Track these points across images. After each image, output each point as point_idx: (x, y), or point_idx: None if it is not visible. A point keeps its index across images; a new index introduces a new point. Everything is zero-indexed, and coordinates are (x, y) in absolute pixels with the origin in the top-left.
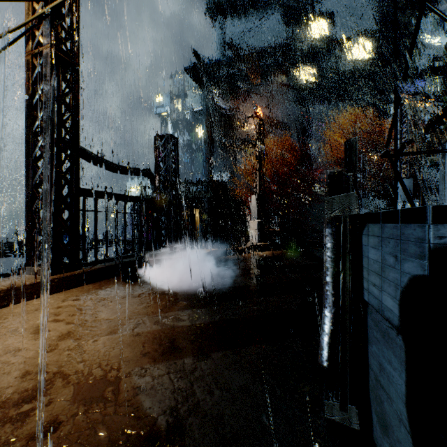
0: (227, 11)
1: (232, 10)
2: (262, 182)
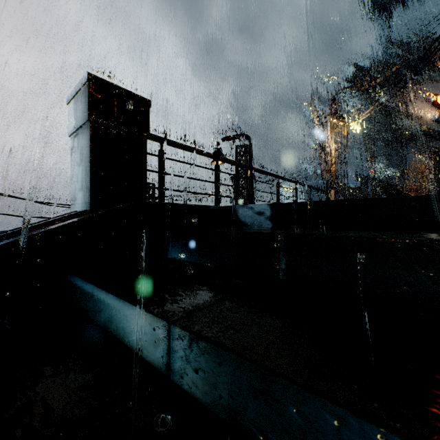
0: (393, 5)
1: (399, 2)
2: (437, 192)
